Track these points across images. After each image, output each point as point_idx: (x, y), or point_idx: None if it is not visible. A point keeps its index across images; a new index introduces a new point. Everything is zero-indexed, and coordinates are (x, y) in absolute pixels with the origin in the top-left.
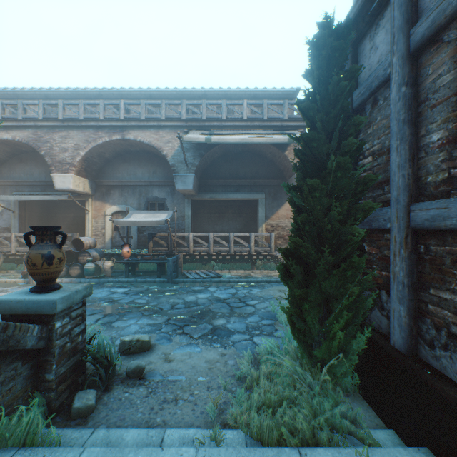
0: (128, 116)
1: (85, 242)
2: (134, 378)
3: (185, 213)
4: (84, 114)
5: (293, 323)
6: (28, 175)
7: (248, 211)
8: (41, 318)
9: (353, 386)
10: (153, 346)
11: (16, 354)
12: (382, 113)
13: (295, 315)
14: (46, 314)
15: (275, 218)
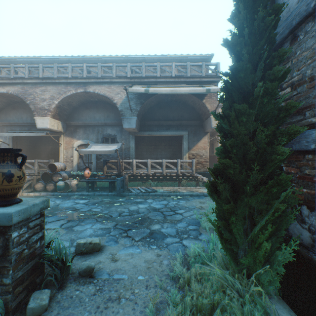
0: (89, 75)
1: (57, 166)
2: (85, 277)
3: (130, 146)
4: (57, 74)
5: (221, 233)
6: (18, 118)
7: (175, 144)
8: None
9: (274, 289)
10: (103, 247)
11: None
12: (302, 46)
13: (222, 227)
14: (4, 225)
15: (195, 149)
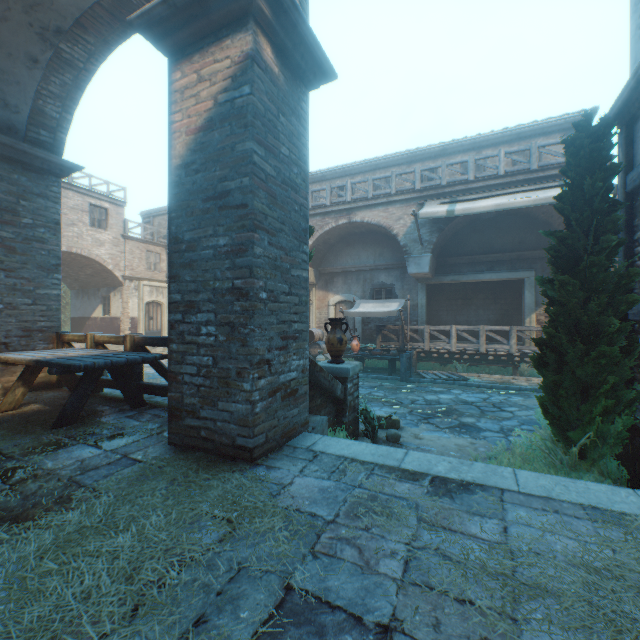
0: (355, 196)
1: (315, 334)
2: (392, 443)
3: (417, 301)
4: (312, 202)
5: (547, 409)
6: None
7: (507, 295)
8: (339, 379)
9: (619, 478)
10: (402, 428)
11: (331, 398)
12: None
13: (549, 402)
14: (342, 377)
15: None
